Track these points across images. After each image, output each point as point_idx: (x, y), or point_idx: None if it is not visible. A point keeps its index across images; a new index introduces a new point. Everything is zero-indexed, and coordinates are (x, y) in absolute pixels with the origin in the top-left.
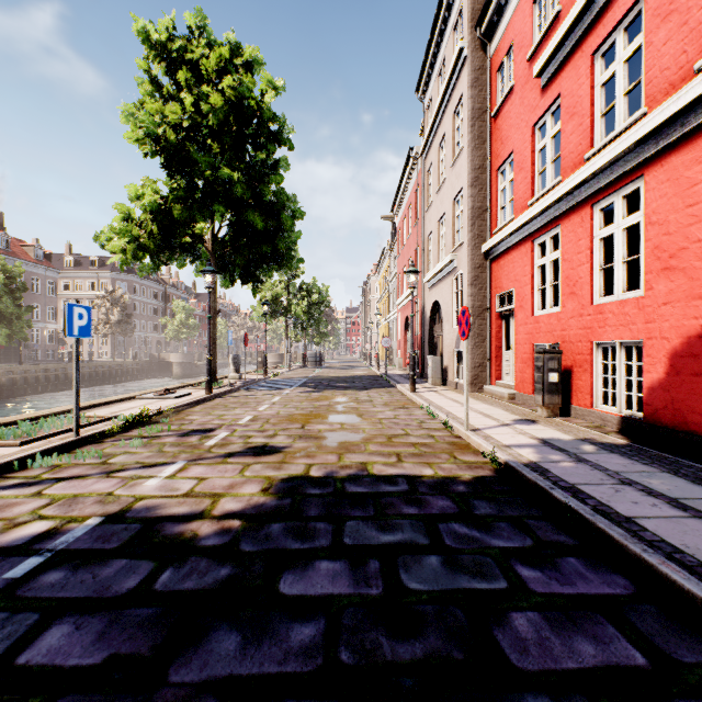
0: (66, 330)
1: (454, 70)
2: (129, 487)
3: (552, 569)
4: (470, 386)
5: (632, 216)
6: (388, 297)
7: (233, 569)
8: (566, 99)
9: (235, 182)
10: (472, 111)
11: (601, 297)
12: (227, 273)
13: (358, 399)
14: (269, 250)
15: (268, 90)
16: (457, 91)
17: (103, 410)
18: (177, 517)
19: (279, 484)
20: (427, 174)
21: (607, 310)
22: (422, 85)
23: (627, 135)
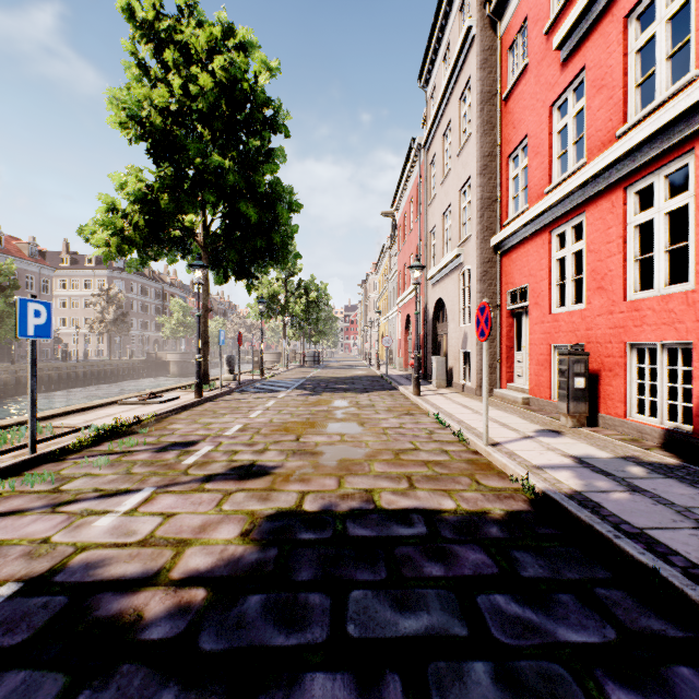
0: (17, 330)
1: (461, 52)
2: (74, 529)
3: (664, 695)
4: (478, 389)
5: (678, 198)
6: (388, 295)
7: (179, 694)
8: (592, 71)
9: (226, 171)
10: (480, 94)
11: (637, 292)
12: (220, 269)
13: (358, 404)
14: (264, 244)
15: (262, 72)
16: (464, 75)
17: (77, 418)
18: (121, 582)
19: (263, 524)
20: (430, 166)
21: (645, 307)
22: (425, 72)
23: (676, 102)
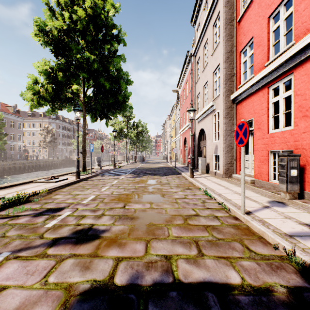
0: None
1: (214, 0)
2: None
3: None
4: (224, 174)
5: None
6: (175, 129)
7: None
8: None
9: (93, 61)
10: (225, 20)
11: None
12: (93, 114)
13: (161, 182)
14: (113, 101)
15: (111, 9)
16: (216, 12)
17: (4, 191)
18: None
19: (73, 306)
20: (196, 64)
21: None
22: (194, 17)
23: None
